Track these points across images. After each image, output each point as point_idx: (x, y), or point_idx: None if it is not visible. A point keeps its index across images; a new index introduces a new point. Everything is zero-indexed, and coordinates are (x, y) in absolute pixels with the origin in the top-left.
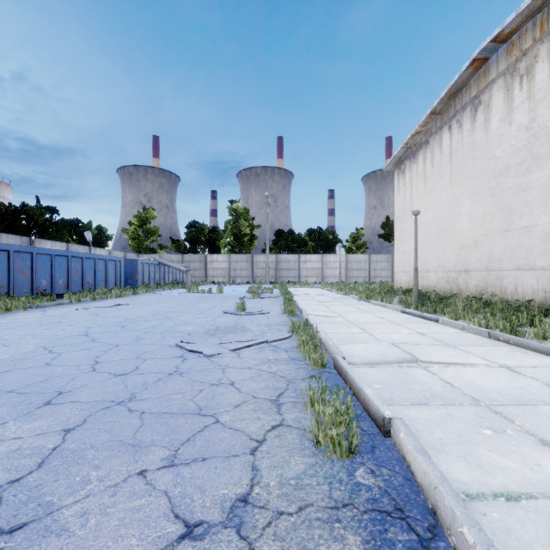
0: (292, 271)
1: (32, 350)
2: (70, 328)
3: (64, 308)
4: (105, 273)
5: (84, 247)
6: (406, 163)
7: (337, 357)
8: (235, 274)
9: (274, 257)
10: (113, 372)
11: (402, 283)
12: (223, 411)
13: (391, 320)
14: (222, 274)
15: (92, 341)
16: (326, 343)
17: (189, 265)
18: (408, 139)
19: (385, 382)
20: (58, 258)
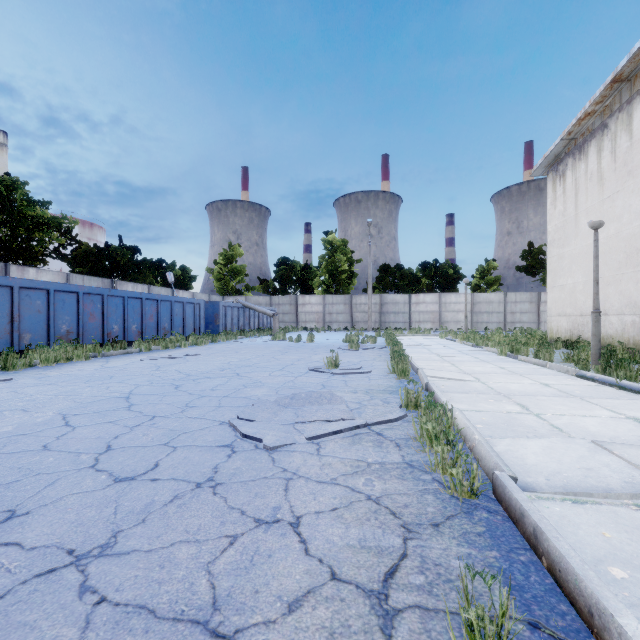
0: (401, 316)
1: (46, 419)
2: (116, 386)
3: (129, 359)
4: (182, 318)
5: (166, 290)
6: (568, 162)
7: (502, 480)
8: (331, 319)
9: (378, 298)
10: (117, 473)
11: (560, 330)
12: (258, 623)
13: (565, 391)
14: (315, 319)
15: (126, 408)
16: (468, 435)
17: (278, 308)
18: (572, 126)
19: (632, 561)
20: (131, 300)
